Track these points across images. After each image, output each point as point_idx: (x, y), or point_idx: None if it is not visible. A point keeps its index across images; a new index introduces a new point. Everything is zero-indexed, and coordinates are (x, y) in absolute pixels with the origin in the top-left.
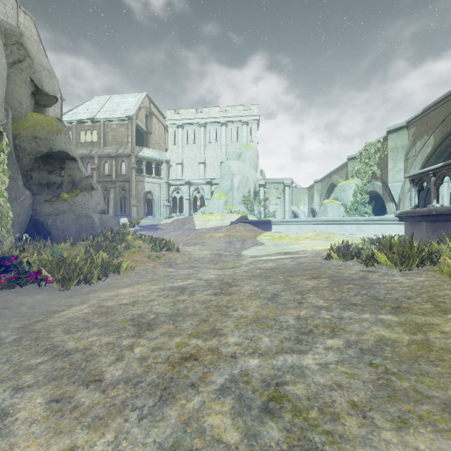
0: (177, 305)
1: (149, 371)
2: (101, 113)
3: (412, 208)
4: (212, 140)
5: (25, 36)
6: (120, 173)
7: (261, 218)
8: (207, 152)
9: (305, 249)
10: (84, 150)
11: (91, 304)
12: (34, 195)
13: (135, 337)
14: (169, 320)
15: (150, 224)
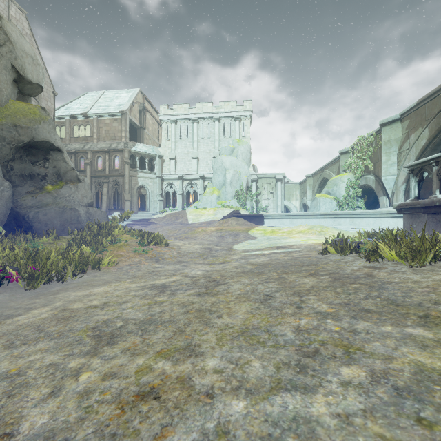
0: (153, 308)
1: (85, 419)
2: (95, 108)
3: (412, 200)
4: (205, 135)
5: (5, 19)
6: (114, 167)
7: (254, 212)
8: (200, 147)
9: (298, 243)
10: (78, 145)
11: (55, 306)
12: (15, 187)
13: (88, 356)
14: (138, 330)
15: (143, 218)
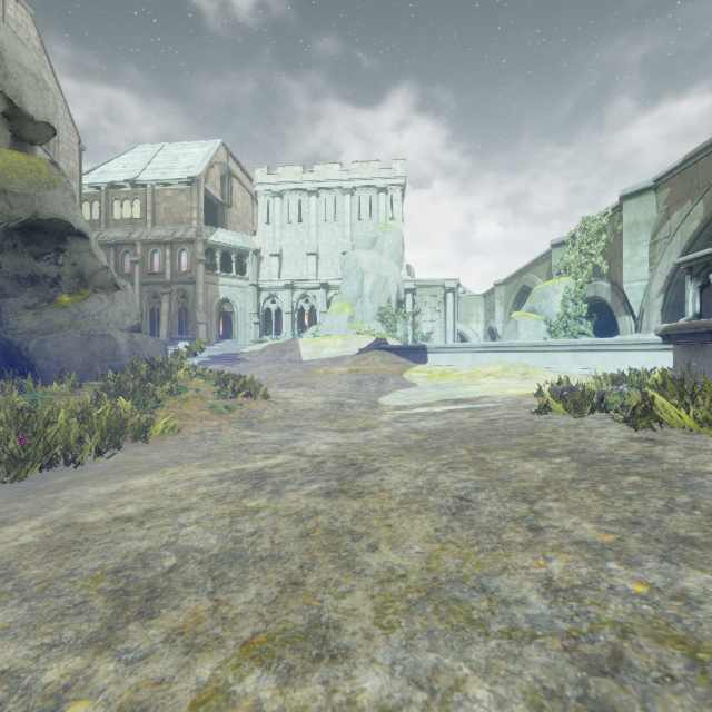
0: (239, 525)
1: None
2: (148, 171)
3: (689, 320)
4: (329, 217)
5: None
6: (179, 269)
7: (409, 343)
8: (321, 236)
9: (490, 394)
10: (120, 232)
11: (51, 517)
12: (4, 297)
13: (91, 650)
14: (205, 579)
15: (227, 353)
